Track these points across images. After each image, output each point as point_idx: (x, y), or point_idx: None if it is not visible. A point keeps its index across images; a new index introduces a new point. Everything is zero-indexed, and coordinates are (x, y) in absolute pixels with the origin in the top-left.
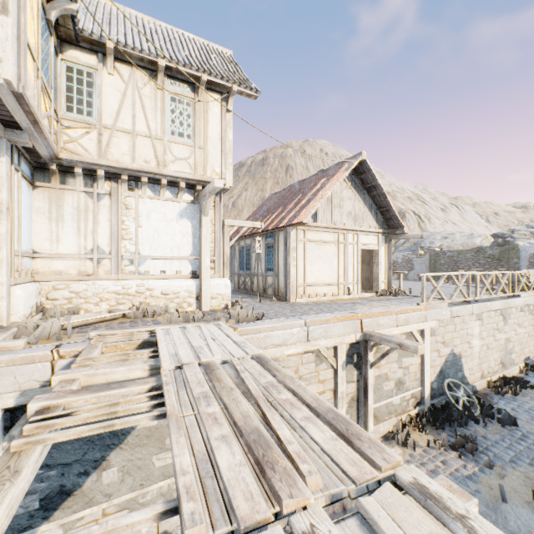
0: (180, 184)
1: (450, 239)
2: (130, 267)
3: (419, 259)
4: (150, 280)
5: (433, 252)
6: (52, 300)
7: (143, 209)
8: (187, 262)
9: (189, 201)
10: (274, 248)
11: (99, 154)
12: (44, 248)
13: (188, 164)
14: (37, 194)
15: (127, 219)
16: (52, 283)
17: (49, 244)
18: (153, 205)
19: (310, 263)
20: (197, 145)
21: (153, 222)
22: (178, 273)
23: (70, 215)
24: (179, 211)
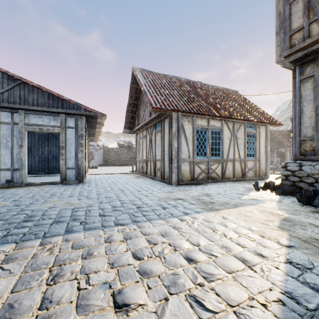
0: None
1: (103, 141)
2: None
3: (97, 152)
4: None
5: (107, 148)
6: None
7: None
8: None
9: None
10: (257, 137)
11: None
12: None
13: None
14: None
15: None
16: None
17: None
18: None
19: None
20: None
21: None
22: None
23: None
24: None
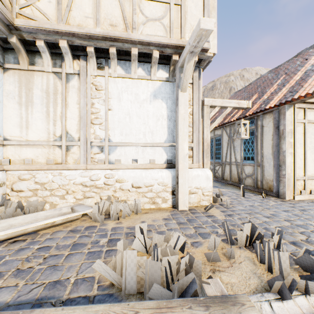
0: (153, 54)
1: None
2: (100, 155)
3: None
4: (120, 170)
5: None
6: (17, 192)
7: (114, 90)
8: (161, 149)
9: (164, 78)
10: (255, 134)
11: (58, 18)
12: (14, 134)
13: (162, 26)
14: (8, 77)
15: (96, 101)
16: (18, 172)
17: (19, 130)
18: (123, 85)
19: (312, 150)
20: (172, 0)
21: (123, 104)
22: (151, 162)
23: (39, 99)
24: (153, 91)
